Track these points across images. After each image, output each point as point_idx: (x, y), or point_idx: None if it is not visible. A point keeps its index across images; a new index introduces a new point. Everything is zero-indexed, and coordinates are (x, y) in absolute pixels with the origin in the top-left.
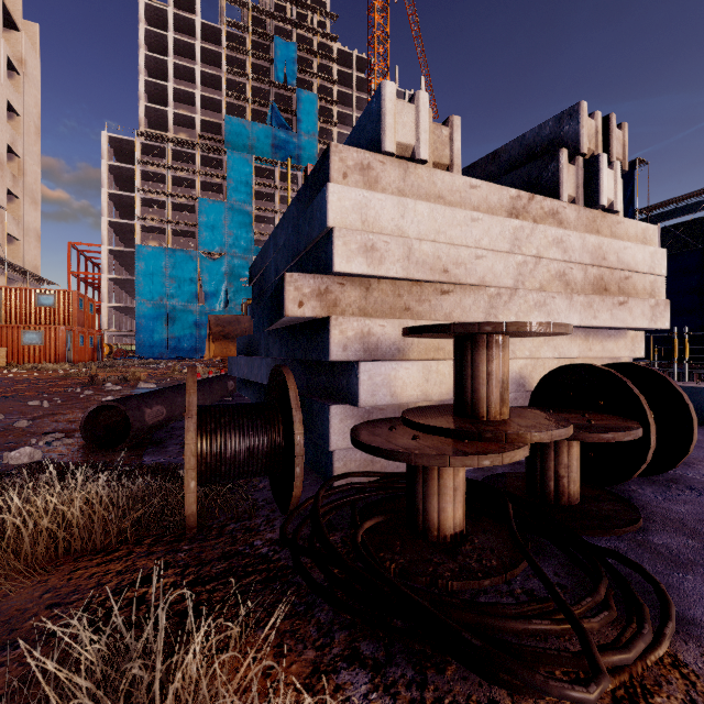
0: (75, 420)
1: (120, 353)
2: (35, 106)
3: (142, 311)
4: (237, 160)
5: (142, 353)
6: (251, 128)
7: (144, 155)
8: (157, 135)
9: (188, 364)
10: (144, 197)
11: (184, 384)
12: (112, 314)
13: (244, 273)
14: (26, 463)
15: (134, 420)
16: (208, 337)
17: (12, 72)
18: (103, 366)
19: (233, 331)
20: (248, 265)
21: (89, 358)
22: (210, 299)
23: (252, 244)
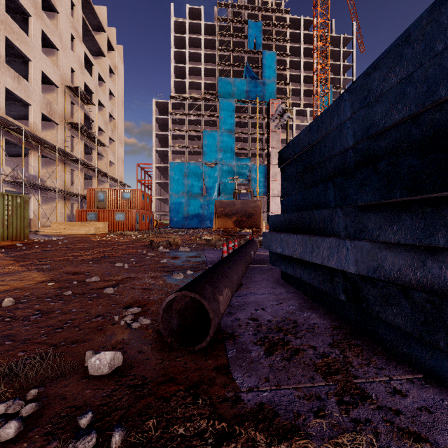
0: (147, 288)
1: (161, 225)
2: (121, 90)
3: (172, 200)
4: (225, 103)
5: (172, 225)
6: (233, 82)
7: (173, 110)
8: (180, 96)
9: (200, 232)
10: (173, 134)
11: (230, 258)
12: (157, 202)
13: (229, 174)
14: (106, 376)
15: (213, 316)
16: (215, 215)
17: (111, 73)
18: (154, 233)
19: (230, 211)
20: (231, 169)
21: (147, 228)
22: (209, 192)
23: (234, 156)
